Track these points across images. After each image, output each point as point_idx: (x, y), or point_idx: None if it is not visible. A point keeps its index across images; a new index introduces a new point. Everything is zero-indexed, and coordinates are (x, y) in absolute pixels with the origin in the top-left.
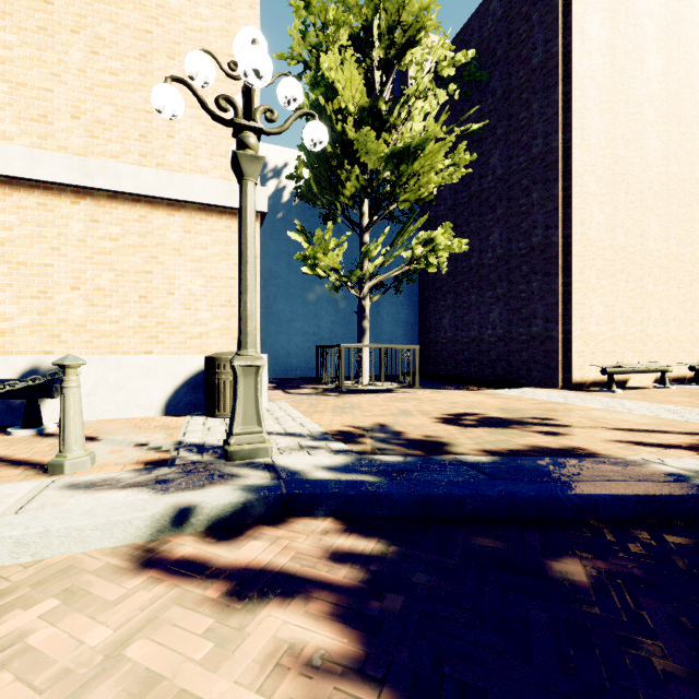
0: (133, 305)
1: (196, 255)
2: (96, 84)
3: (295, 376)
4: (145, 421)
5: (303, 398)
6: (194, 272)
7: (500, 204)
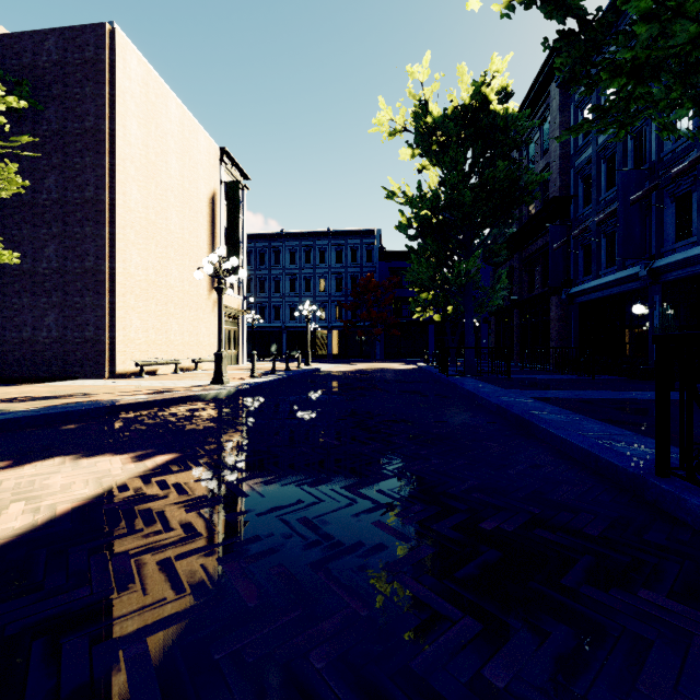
0: None
1: None
2: None
3: None
4: None
5: None
6: None
7: (56, 224)
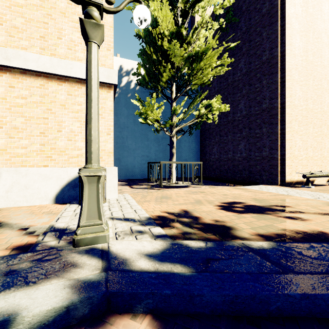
0: (36, 137)
1: (75, 108)
2: (13, 4)
3: (137, 178)
4: (41, 207)
5: (139, 190)
6: (74, 118)
7: (244, 88)
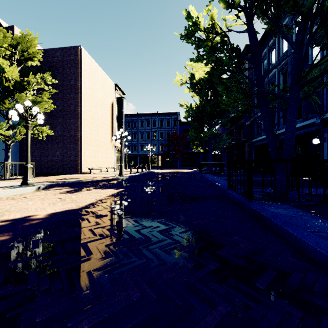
0: None
1: None
2: None
3: None
4: None
5: None
6: None
7: (60, 118)
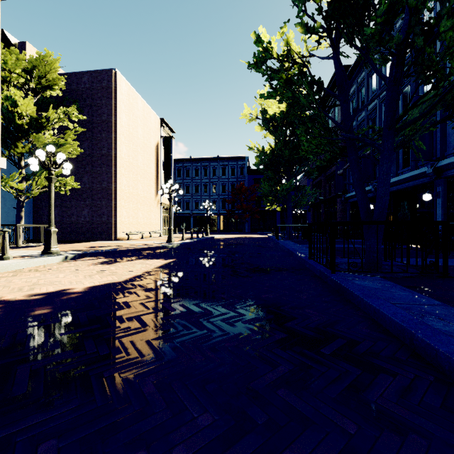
0: None
1: None
2: None
3: None
4: None
5: None
6: None
7: (88, 166)
